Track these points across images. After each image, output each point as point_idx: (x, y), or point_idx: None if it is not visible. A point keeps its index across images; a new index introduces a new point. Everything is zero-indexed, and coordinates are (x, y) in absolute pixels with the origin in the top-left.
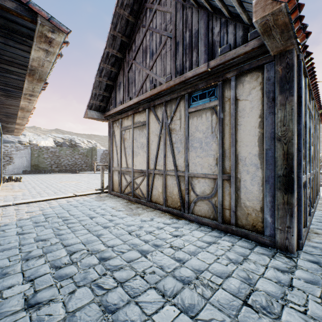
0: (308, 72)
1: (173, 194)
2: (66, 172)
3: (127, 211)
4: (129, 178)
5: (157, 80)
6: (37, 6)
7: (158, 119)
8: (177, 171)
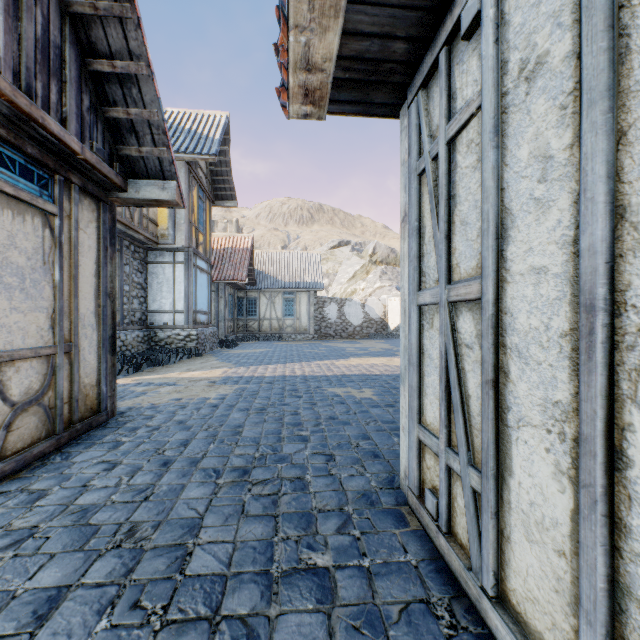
0: None
1: None
2: None
3: None
4: None
5: None
6: None
7: None
8: None
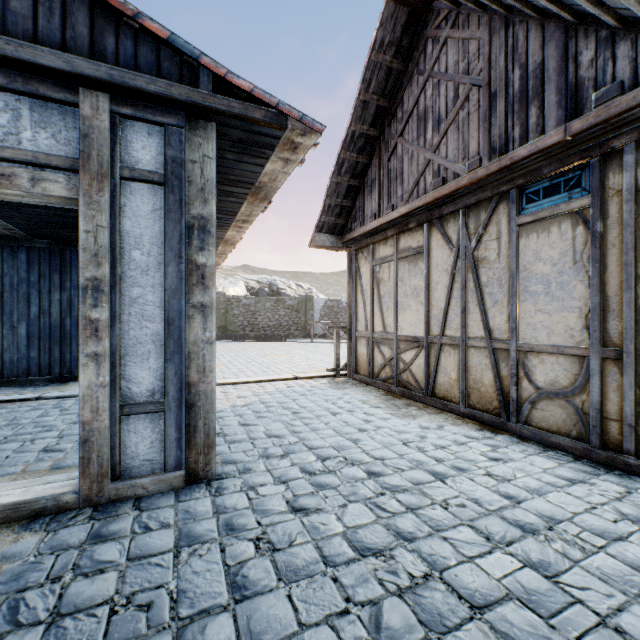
0: None
1: (482, 385)
2: (266, 340)
3: (389, 409)
4: (387, 351)
5: (449, 170)
6: (287, 105)
7: (449, 241)
8: (492, 340)
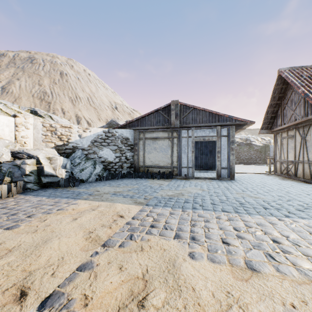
0: None
1: (307, 173)
2: (244, 164)
3: (280, 179)
4: (285, 165)
5: (297, 117)
6: (247, 120)
7: (300, 134)
8: (308, 161)
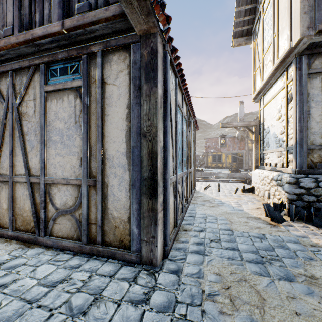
0: (178, 72)
1: (24, 211)
2: None
3: None
4: None
5: None
6: None
7: (1, 96)
8: (30, 176)
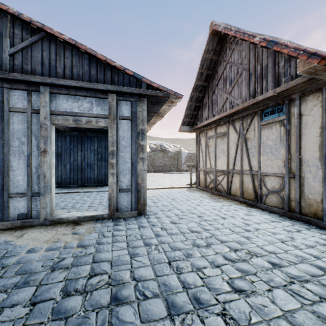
0: None
1: (248, 189)
2: (159, 172)
3: (211, 199)
4: (212, 176)
5: (235, 102)
6: (170, 90)
7: (236, 130)
8: (252, 171)
